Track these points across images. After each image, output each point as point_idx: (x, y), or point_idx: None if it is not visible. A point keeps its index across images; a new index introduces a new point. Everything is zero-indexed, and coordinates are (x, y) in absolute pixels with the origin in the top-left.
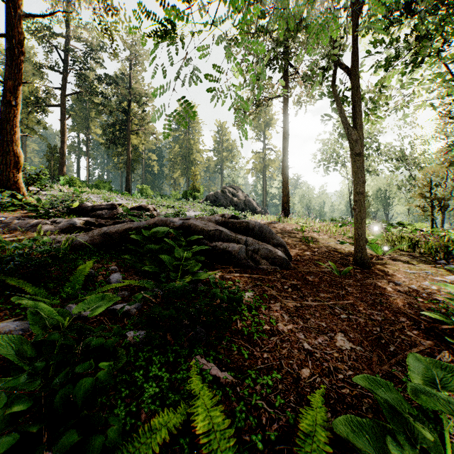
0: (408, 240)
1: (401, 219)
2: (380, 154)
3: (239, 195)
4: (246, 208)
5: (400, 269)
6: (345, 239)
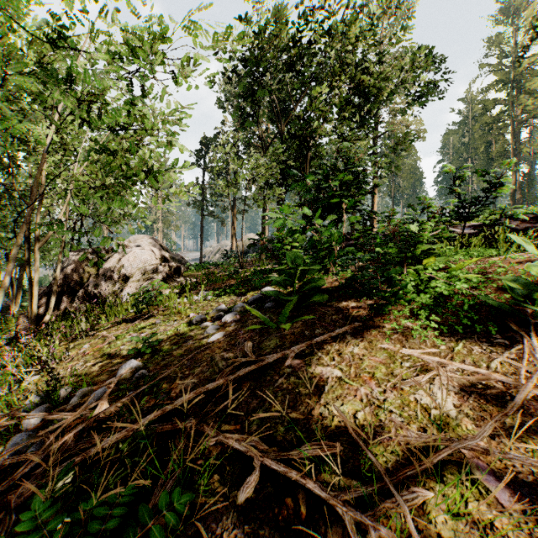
0: None
1: None
2: None
3: None
4: None
5: None
6: None
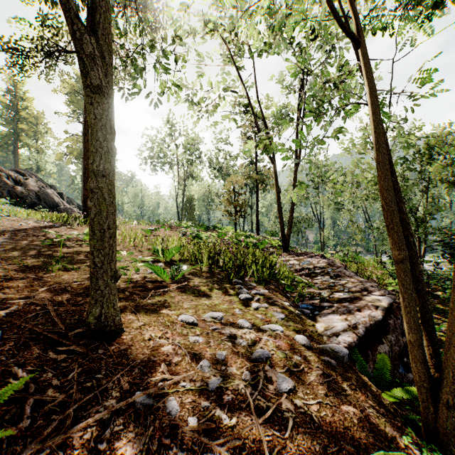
0: (209, 252)
1: (218, 222)
2: (202, 161)
3: (29, 183)
4: (40, 202)
5: (179, 320)
6: (144, 251)
